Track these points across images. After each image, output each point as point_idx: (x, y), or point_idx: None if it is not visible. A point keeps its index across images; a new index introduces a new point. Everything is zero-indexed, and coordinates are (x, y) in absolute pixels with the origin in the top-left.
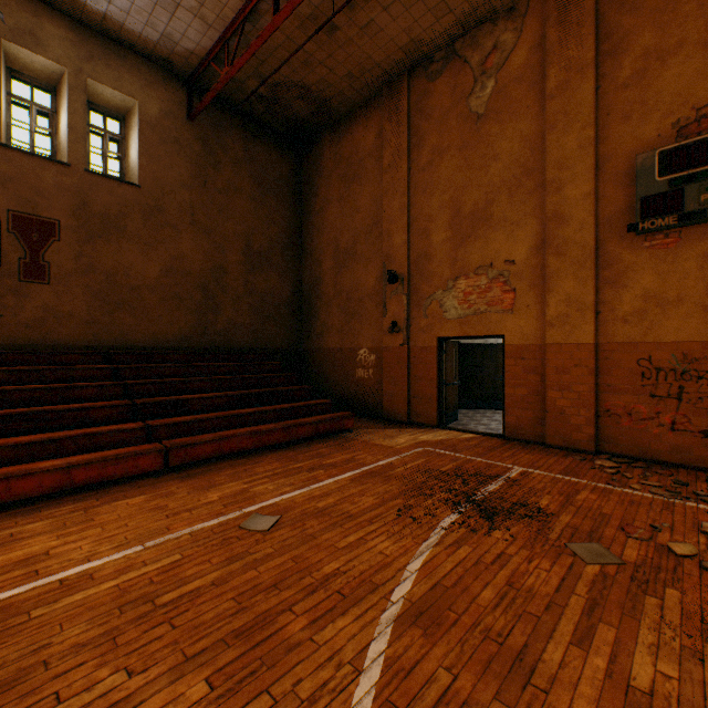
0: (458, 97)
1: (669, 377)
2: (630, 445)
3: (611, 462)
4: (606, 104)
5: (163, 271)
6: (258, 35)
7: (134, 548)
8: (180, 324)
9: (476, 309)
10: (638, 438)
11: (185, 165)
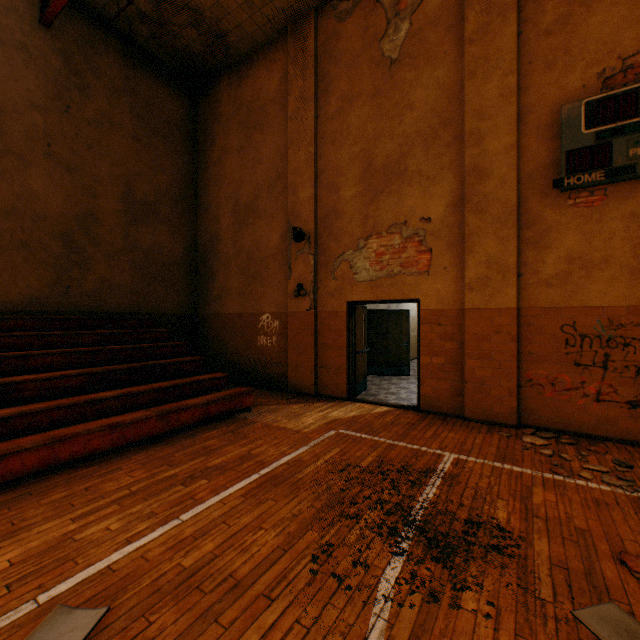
0: (370, 40)
1: (595, 344)
2: (553, 417)
3: (540, 439)
4: (529, 51)
5: (0, 212)
6: None
7: None
8: (29, 282)
9: (389, 270)
10: (562, 410)
11: (36, 80)
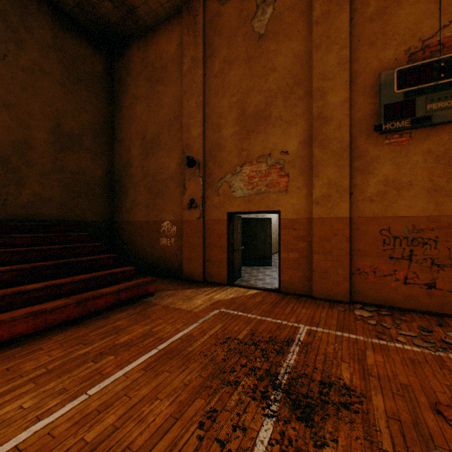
0: (244, 19)
1: (403, 243)
2: (375, 295)
3: (367, 312)
4: (358, 32)
5: None
6: None
7: None
8: None
9: (258, 189)
10: (381, 290)
11: None
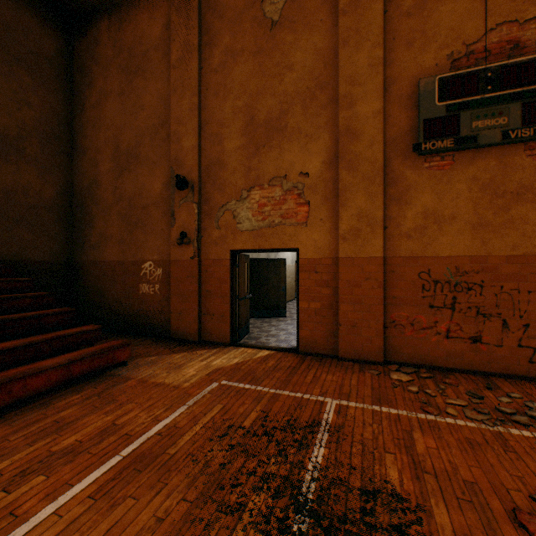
0: None
1: (445, 289)
2: (412, 353)
3: (405, 375)
4: (393, 29)
5: None
6: None
7: None
8: None
9: (271, 221)
10: (420, 346)
11: None
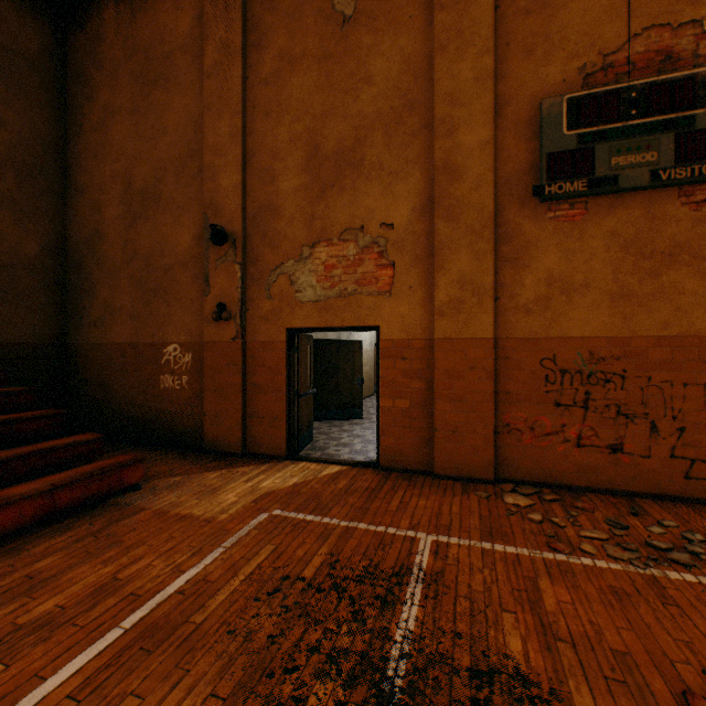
0: None
1: (576, 381)
2: (533, 467)
3: (524, 498)
4: (506, 31)
5: None
6: None
7: None
8: None
9: (342, 289)
10: (542, 458)
11: None
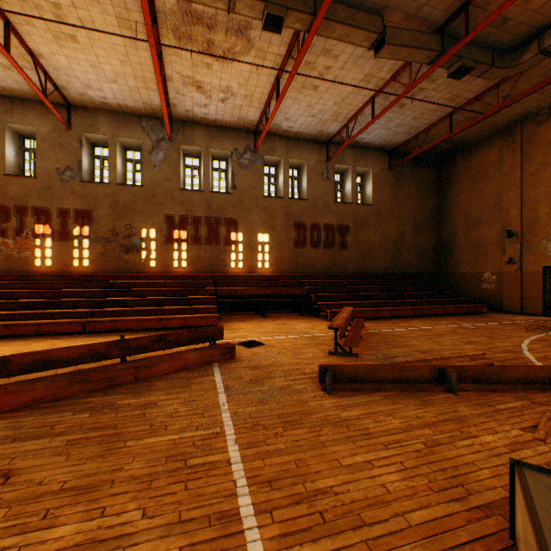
0: None
1: None
2: None
3: None
4: None
5: (380, 239)
6: (439, 140)
7: (435, 327)
8: (386, 262)
9: None
10: None
11: (387, 190)
